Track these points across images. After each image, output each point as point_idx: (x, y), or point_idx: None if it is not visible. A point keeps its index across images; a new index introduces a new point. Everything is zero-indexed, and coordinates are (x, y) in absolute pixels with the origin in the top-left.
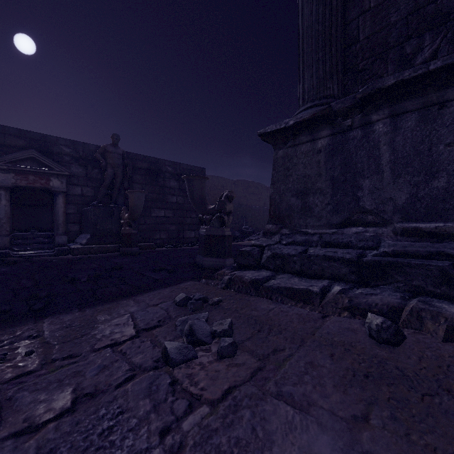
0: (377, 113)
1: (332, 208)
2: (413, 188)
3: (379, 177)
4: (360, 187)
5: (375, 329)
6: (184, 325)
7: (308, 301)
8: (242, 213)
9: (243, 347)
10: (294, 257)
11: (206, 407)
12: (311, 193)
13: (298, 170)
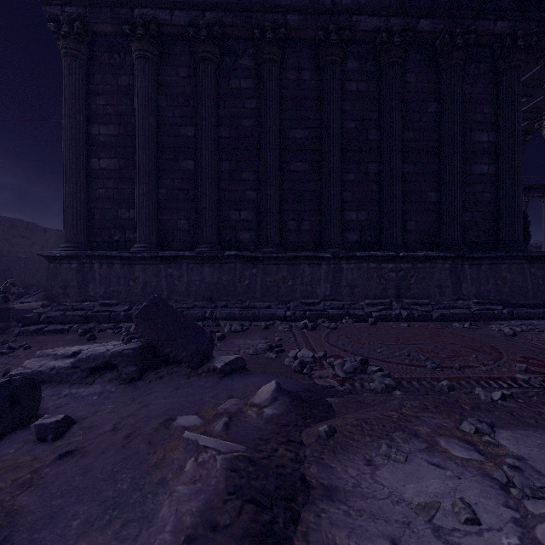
0: (95, 260)
1: (78, 294)
2: (105, 289)
3: (95, 284)
4: (89, 287)
5: (80, 333)
6: (2, 348)
7: (63, 332)
8: (4, 265)
9: (34, 347)
10: (59, 316)
11: (25, 354)
12: (69, 287)
13: (62, 275)
